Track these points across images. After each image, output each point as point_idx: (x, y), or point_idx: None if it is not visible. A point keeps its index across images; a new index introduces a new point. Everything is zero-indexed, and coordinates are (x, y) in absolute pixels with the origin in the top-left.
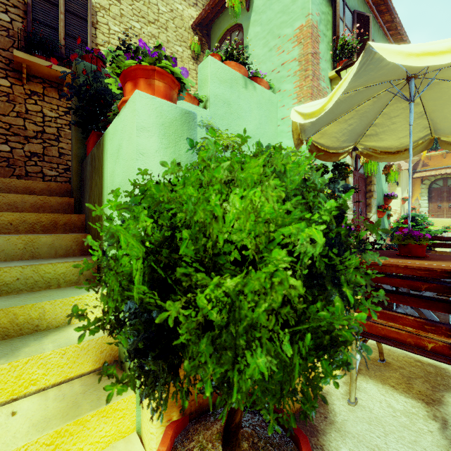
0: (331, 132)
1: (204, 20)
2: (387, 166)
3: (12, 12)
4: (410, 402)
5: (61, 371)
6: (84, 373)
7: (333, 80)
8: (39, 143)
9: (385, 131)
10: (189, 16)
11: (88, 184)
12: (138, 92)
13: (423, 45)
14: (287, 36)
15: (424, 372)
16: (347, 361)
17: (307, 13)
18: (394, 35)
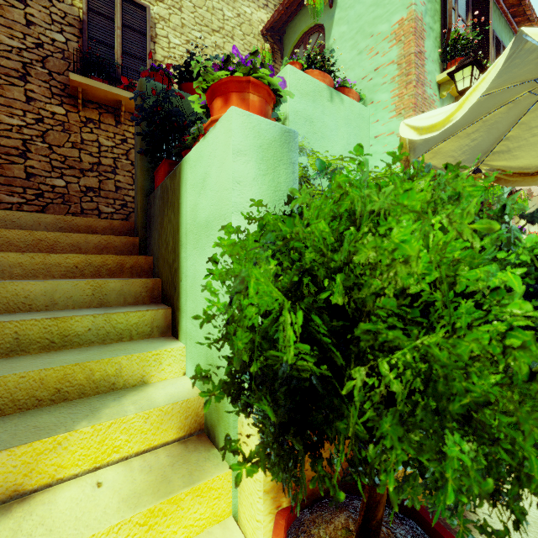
0: (447, 150)
1: (276, 24)
2: (513, 192)
3: (67, 31)
4: None
5: (144, 438)
6: (168, 441)
7: (442, 85)
8: (94, 176)
9: (521, 146)
10: (259, 20)
11: (157, 221)
12: (234, 109)
13: None
14: (382, 35)
15: None
16: None
17: (409, 2)
18: (522, 22)
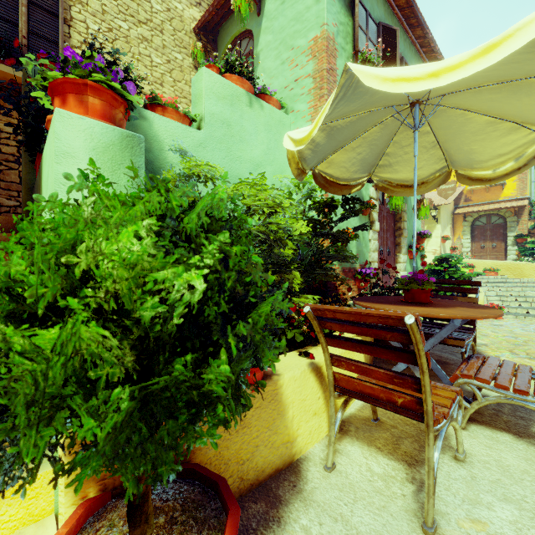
0: (339, 161)
1: (208, 24)
2: (418, 201)
3: None
4: (392, 465)
5: None
6: None
7: None
8: None
9: (398, 161)
10: (191, 17)
11: None
12: (58, 111)
13: (400, 69)
14: (300, 48)
15: (417, 431)
16: (225, 419)
17: (322, 22)
18: (428, 53)
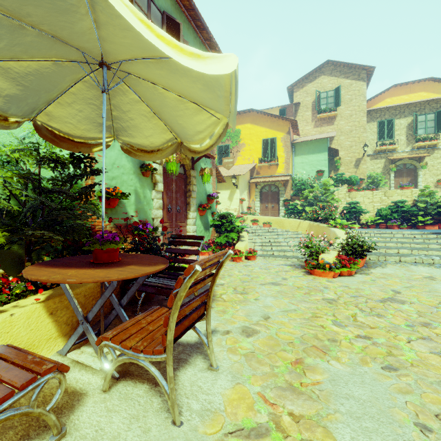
0: (60, 115)
1: None
2: (202, 169)
3: None
4: None
5: None
6: None
7: None
8: None
9: (129, 126)
10: None
11: None
12: None
13: None
14: None
15: None
16: None
17: None
18: None
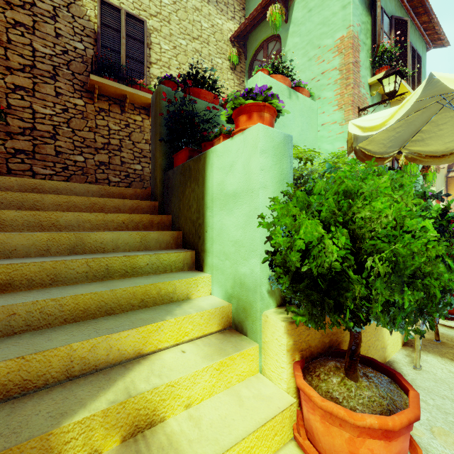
0: (379, 139)
1: (241, 33)
2: (425, 167)
3: (85, 41)
4: None
5: (201, 329)
6: (213, 332)
7: (372, 86)
8: (105, 153)
9: (431, 137)
10: (228, 29)
11: (178, 190)
12: (260, 125)
13: None
14: (327, 47)
15: None
16: (450, 303)
17: (348, 24)
18: (431, 35)
